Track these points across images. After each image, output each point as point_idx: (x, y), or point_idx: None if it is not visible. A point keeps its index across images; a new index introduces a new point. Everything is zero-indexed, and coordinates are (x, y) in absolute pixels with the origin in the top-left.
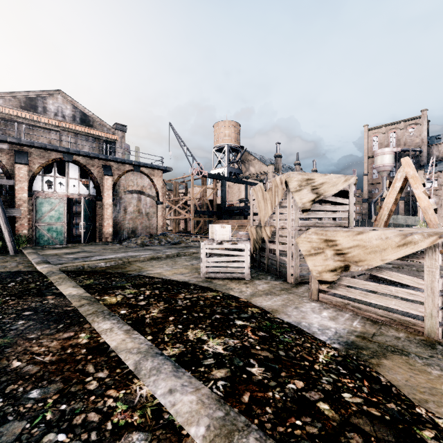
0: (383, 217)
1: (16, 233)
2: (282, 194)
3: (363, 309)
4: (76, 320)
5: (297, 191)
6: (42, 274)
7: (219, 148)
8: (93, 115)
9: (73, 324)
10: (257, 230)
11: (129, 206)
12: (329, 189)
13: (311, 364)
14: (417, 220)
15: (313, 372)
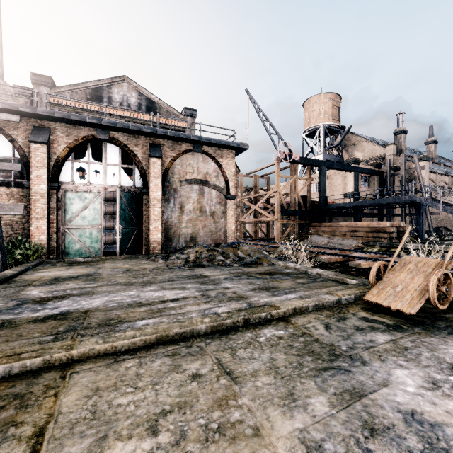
0: None
1: (31, 240)
2: None
3: None
4: None
5: None
6: None
7: (310, 132)
8: (160, 100)
9: None
10: None
11: (186, 202)
12: None
13: None
14: None
15: None
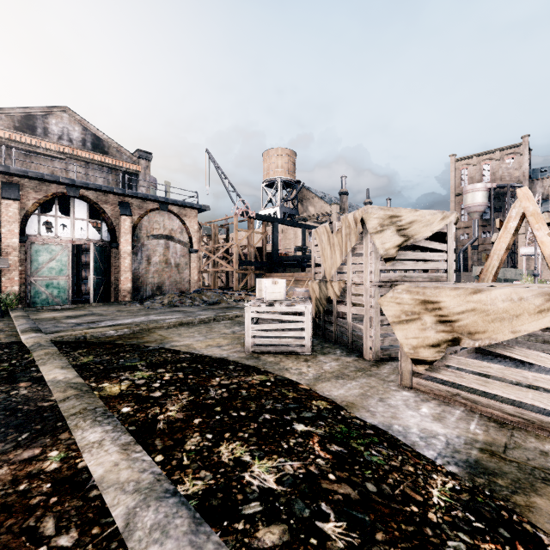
0: (491, 269)
1: (3, 290)
2: (356, 236)
3: (480, 402)
4: (51, 424)
5: (377, 232)
6: (24, 347)
7: (269, 183)
8: (109, 139)
9: (43, 433)
10: (320, 287)
11: (153, 255)
12: (421, 230)
13: (422, 511)
14: (518, 273)
15: (428, 528)
